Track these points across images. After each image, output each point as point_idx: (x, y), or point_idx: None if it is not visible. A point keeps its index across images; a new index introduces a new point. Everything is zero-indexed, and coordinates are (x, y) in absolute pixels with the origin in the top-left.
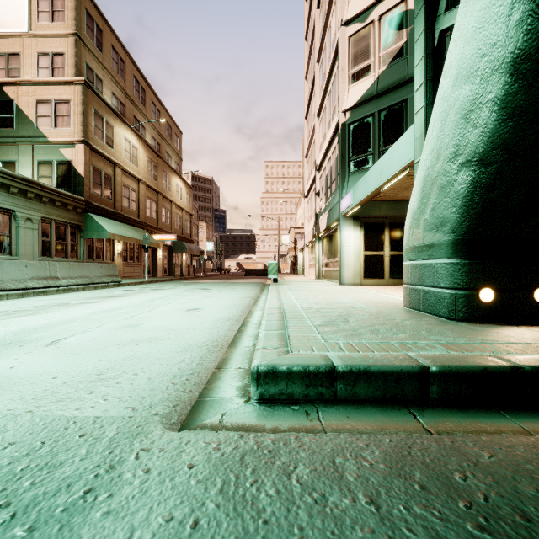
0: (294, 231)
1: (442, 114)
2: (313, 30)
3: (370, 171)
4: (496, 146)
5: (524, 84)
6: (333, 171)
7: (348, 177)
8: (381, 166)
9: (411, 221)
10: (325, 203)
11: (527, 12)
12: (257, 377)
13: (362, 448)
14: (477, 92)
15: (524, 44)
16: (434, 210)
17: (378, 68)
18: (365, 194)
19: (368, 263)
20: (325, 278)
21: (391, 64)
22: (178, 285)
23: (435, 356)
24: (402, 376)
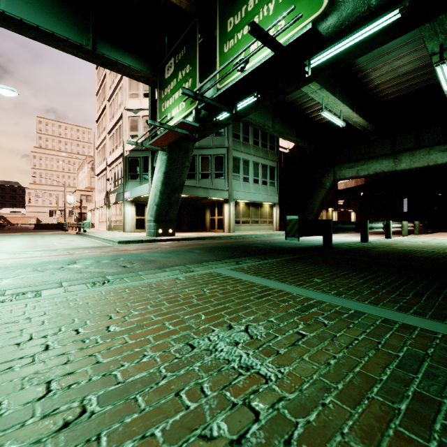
0: (79, 193)
1: (152, 191)
2: (104, 76)
3: (138, 188)
4: (159, 203)
5: (162, 195)
6: (120, 174)
7: (128, 182)
8: (142, 189)
9: (147, 213)
10: (114, 187)
11: (161, 185)
12: (118, 242)
13: (134, 244)
14: (157, 192)
15: (161, 189)
16: (151, 212)
17: (142, 138)
18: (136, 196)
19: (138, 222)
20: (114, 230)
21: (147, 139)
22: (8, 236)
23: (145, 239)
24: (139, 241)
